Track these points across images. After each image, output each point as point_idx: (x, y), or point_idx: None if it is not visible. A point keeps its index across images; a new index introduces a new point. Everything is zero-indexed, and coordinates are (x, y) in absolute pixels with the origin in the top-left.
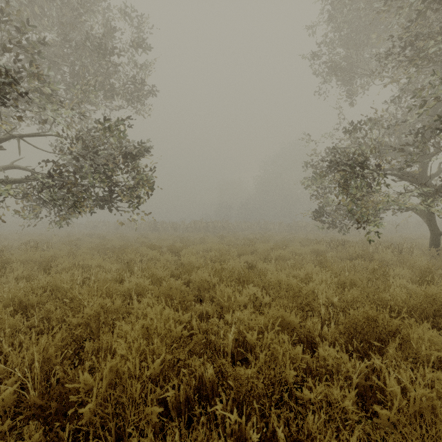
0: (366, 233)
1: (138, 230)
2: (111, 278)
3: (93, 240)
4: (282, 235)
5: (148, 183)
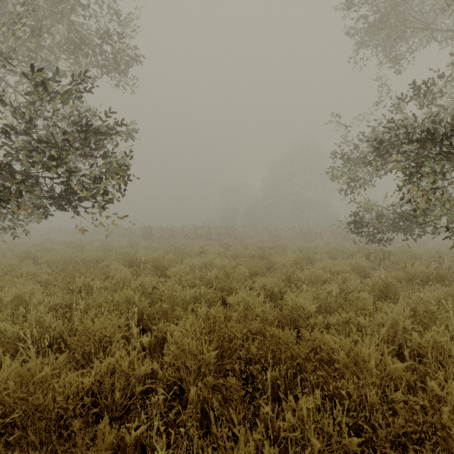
0: (453, 245)
1: (132, 237)
2: (12, 335)
3: (66, 250)
4: (297, 243)
5: (119, 171)
